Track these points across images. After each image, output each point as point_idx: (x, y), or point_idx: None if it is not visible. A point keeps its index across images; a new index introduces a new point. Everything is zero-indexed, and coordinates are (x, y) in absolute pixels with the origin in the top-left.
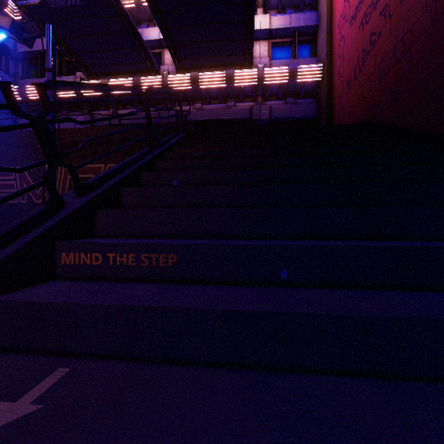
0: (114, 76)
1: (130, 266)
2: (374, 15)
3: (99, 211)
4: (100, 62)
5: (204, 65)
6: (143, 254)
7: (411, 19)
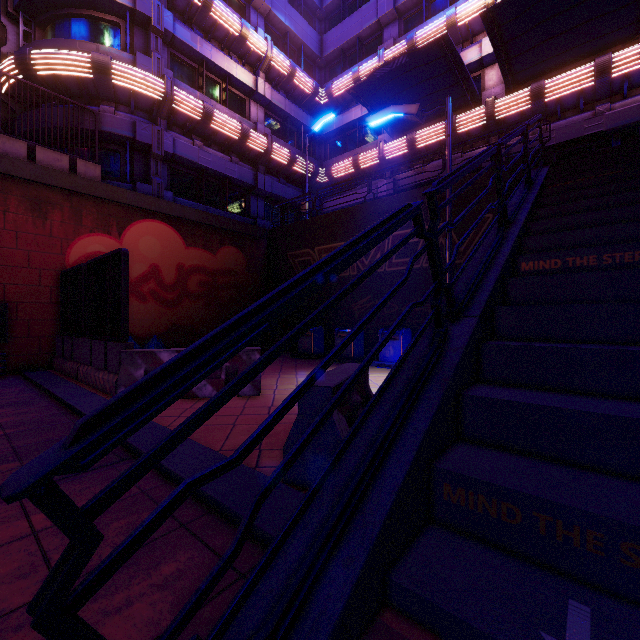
0: (421, 126)
1: (591, 266)
2: None
3: (526, 239)
4: None
5: (553, 67)
6: (605, 254)
7: None
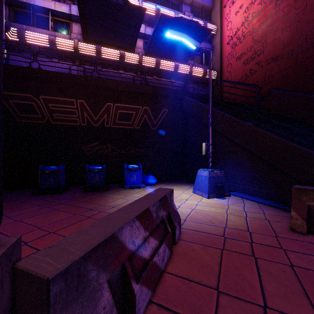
0: (104, 45)
1: None
2: (252, 62)
3: None
4: (100, 35)
5: (162, 56)
6: None
7: (273, 72)
